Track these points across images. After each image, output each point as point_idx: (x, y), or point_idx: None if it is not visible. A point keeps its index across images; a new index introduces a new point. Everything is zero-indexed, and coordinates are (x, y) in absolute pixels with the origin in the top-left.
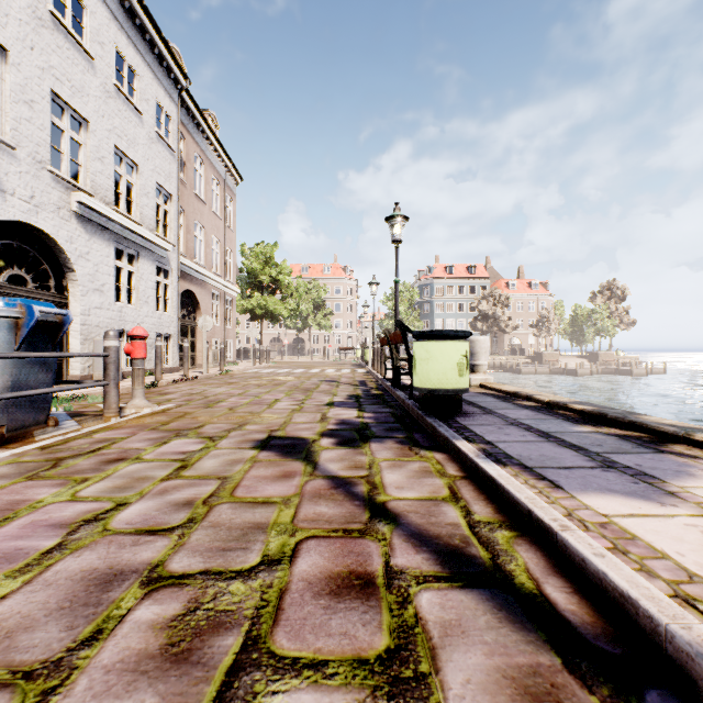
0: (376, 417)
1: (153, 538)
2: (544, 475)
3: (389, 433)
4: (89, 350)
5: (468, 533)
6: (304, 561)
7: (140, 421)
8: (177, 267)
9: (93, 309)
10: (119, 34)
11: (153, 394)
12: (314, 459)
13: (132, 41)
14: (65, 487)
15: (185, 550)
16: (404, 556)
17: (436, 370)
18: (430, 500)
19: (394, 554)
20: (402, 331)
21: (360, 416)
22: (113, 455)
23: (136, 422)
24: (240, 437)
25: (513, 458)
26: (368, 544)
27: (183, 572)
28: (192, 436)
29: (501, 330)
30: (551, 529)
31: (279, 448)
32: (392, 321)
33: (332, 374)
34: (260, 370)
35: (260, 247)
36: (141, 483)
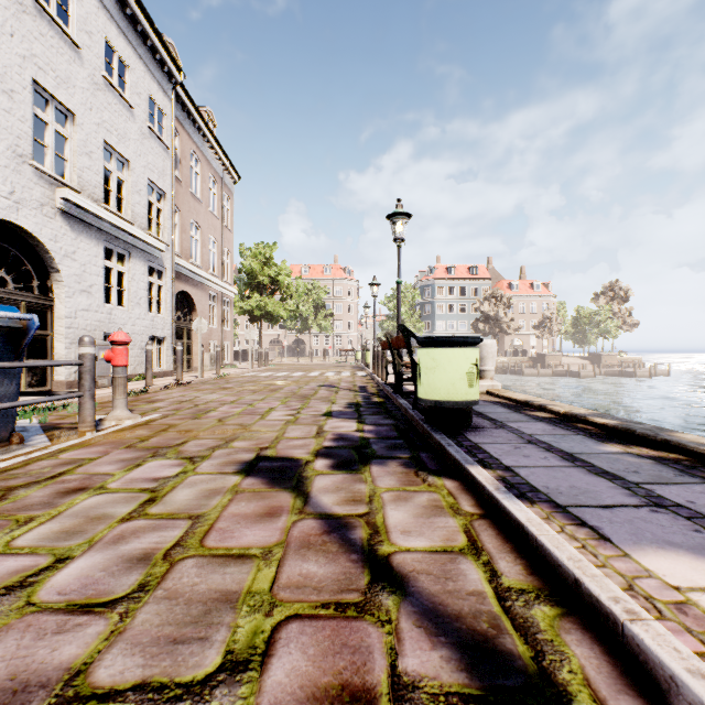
0: (377, 431)
1: (85, 620)
2: (582, 518)
3: (392, 452)
4: (75, 355)
5: (497, 609)
6: (281, 664)
7: (117, 436)
8: (171, 267)
9: (80, 311)
10: (108, 24)
11: (140, 402)
12: (306, 489)
13: (122, 31)
14: (1, 531)
15: (122, 643)
16: (416, 653)
17: (443, 380)
18: (444, 552)
19: (403, 649)
20: (405, 335)
21: (360, 430)
22: (74, 483)
23: (113, 437)
24: (224, 458)
25: (539, 492)
26: (367, 630)
27: (111, 687)
28: (171, 456)
29: (503, 331)
30: (614, 617)
31: (267, 473)
32: (393, 322)
33: (331, 377)
34: (258, 374)
35: (259, 247)
36: (94, 526)
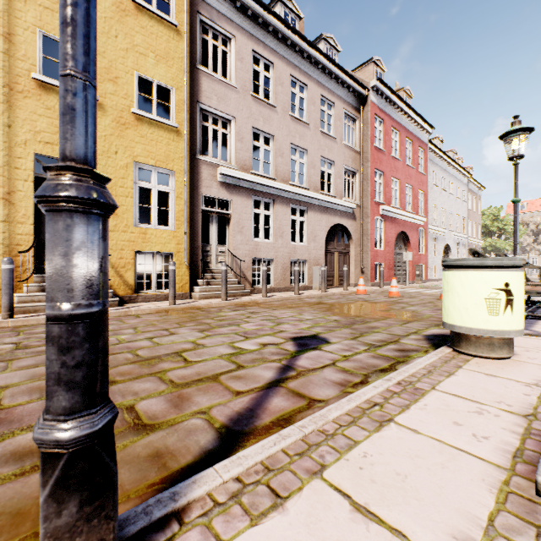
0: None
1: None
2: None
3: None
4: None
5: None
6: None
7: None
8: (466, 242)
9: None
10: (456, 181)
11: None
12: None
13: (458, 179)
14: None
15: None
16: None
17: None
18: None
19: None
20: None
21: None
22: None
23: None
24: None
25: None
26: None
27: None
28: None
29: None
30: None
31: None
32: None
33: None
34: None
35: (489, 211)
36: None
